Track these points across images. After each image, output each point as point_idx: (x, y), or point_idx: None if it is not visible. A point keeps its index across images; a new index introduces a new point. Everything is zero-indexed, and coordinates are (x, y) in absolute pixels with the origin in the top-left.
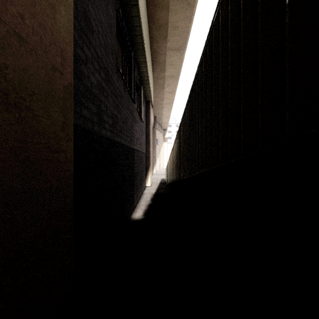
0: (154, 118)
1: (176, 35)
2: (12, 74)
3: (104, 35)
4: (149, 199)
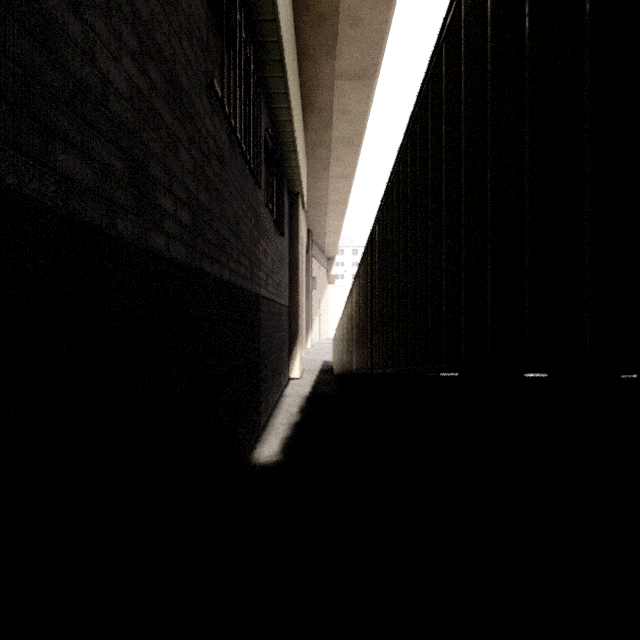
0: (309, 235)
1: (357, 41)
2: None
3: None
4: (297, 408)
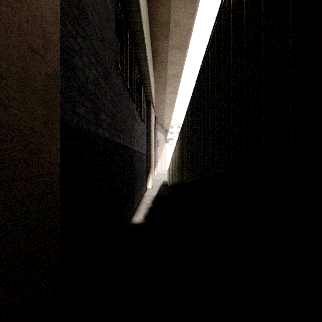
0: (156, 119)
1: (178, 33)
2: None
3: (102, 28)
4: (150, 201)
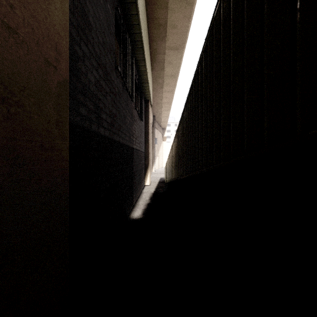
0: (153, 118)
1: (175, 34)
2: (0, 67)
3: (103, 33)
4: (148, 198)
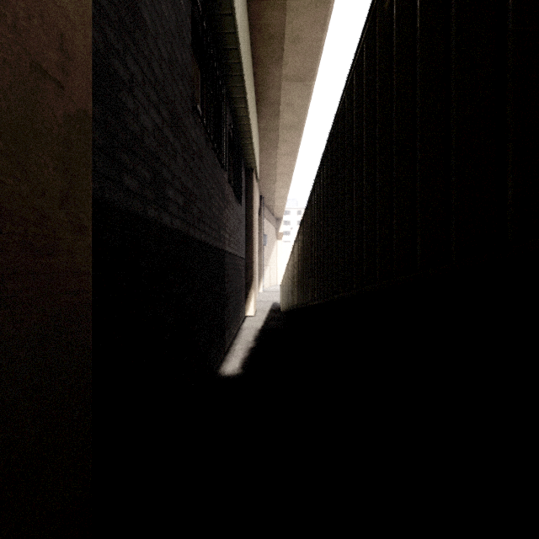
0: (261, 200)
1: (299, 54)
2: None
3: (169, 42)
4: (252, 338)
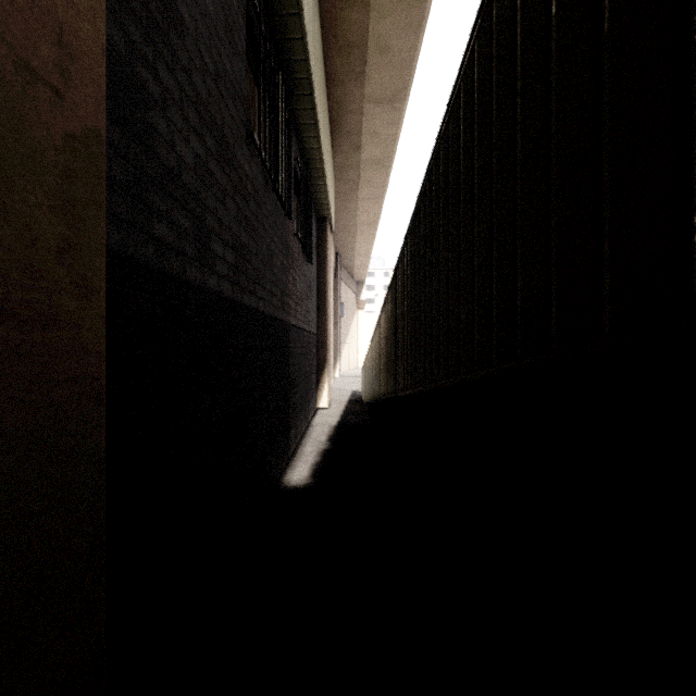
0: (337, 258)
1: (386, 67)
2: None
3: (215, 48)
4: (325, 437)
